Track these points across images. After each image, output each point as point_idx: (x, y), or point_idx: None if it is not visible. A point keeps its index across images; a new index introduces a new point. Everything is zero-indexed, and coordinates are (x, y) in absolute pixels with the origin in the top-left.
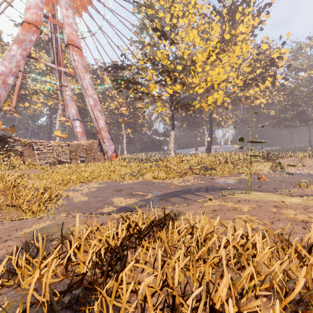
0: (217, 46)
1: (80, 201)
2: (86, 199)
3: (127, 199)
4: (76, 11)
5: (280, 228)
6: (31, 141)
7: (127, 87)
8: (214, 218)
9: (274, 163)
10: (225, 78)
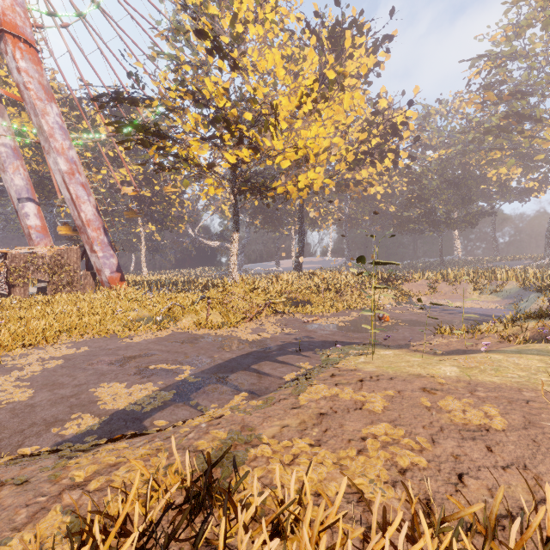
0: (315, 88)
1: (7, 405)
2: (25, 396)
3: (134, 386)
4: None
5: (451, 455)
6: None
7: (144, 142)
8: (324, 442)
9: (398, 290)
10: (327, 146)
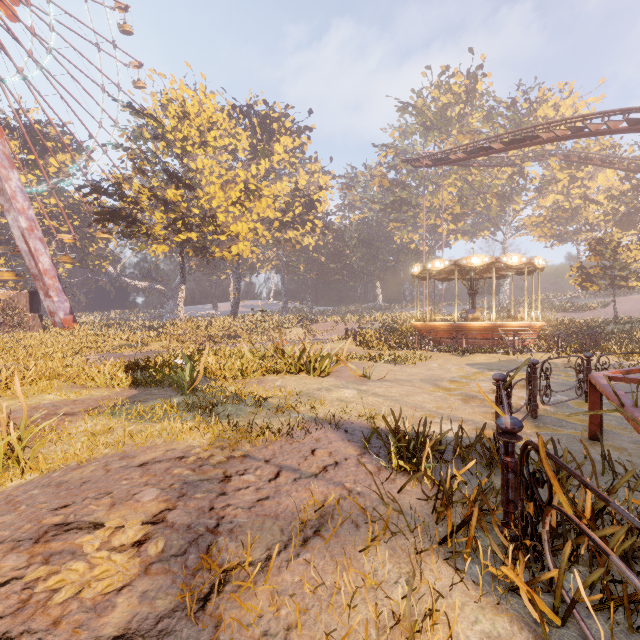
0: (242, 198)
1: None
2: None
3: None
4: None
5: None
6: None
7: (116, 221)
8: None
9: (307, 329)
10: (252, 228)
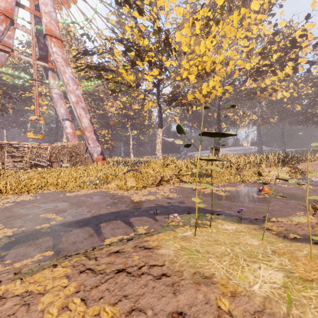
0: (205, 14)
1: None
2: None
3: (2, 230)
4: (63, 2)
5: None
6: (2, 143)
7: (100, 77)
8: None
9: (292, 168)
10: (222, 59)
